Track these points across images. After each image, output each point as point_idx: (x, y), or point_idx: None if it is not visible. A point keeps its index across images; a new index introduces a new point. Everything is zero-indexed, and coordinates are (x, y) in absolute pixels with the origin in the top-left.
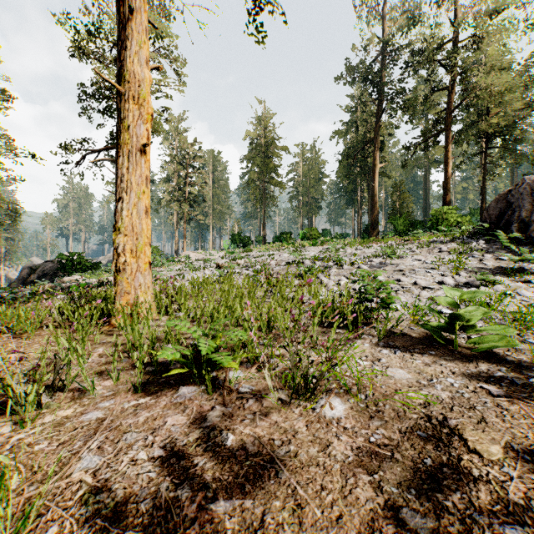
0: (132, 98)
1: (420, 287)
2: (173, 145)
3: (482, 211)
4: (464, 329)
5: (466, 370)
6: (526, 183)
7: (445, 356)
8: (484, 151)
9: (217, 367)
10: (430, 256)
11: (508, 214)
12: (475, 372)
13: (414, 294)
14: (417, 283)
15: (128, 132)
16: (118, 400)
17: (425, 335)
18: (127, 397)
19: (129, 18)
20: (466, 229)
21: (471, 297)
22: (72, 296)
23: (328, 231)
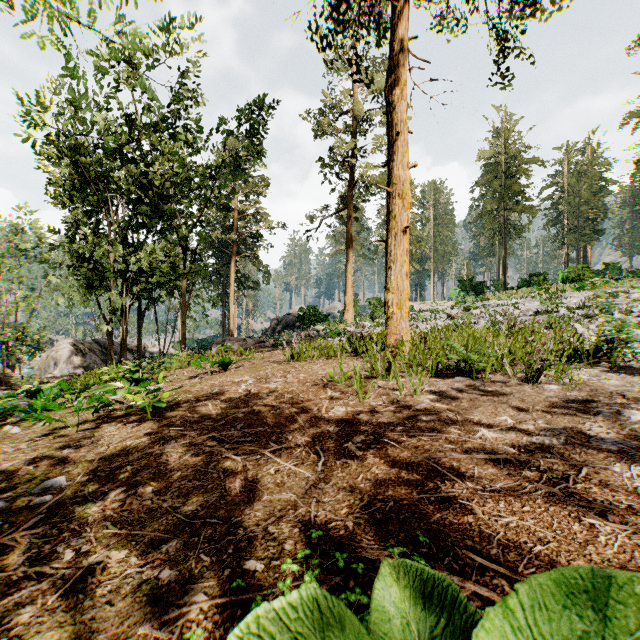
0: (397, 196)
1: None
2: None
3: None
4: None
5: None
6: None
7: None
8: None
9: (475, 371)
10: None
11: None
12: None
13: None
14: None
15: (394, 220)
16: (423, 378)
17: None
18: (427, 378)
19: (395, 139)
20: None
21: None
22: (347, 337)
23: (614, 266)
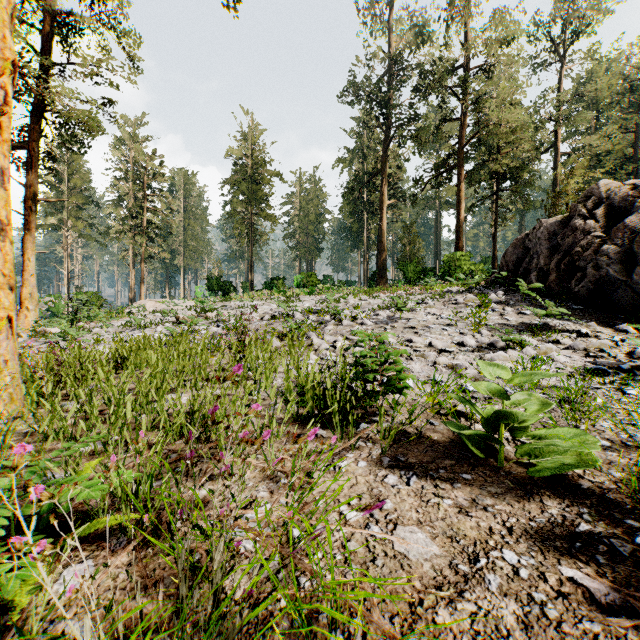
0: None
1: (436, 350)
2: (128, 157)
3: (495, 259)
4: (511, 429)
5: (530, 522)
6: (544, 226)
7: (488, 485)
8: (496, 193)
9: None
10: (446, 309)
11: (527, 262)
12: (544, 525)
13: (430, 360)
14: (433, 344)
15: None
16: None
17: (452, 435)
18: None
19: None
20: (480, 278)
21: (527, 381)
22: None
23: (330, 278)
